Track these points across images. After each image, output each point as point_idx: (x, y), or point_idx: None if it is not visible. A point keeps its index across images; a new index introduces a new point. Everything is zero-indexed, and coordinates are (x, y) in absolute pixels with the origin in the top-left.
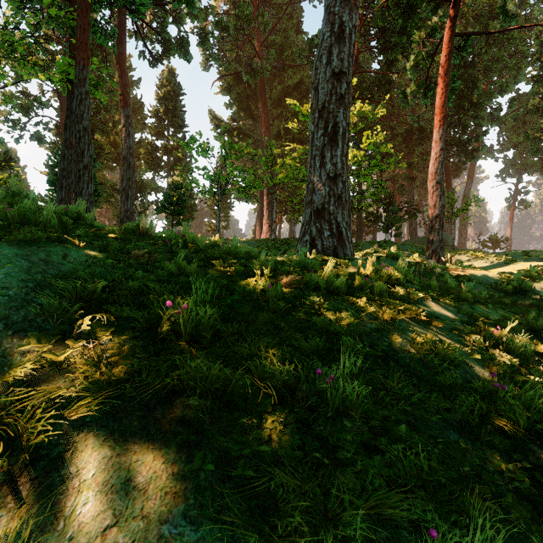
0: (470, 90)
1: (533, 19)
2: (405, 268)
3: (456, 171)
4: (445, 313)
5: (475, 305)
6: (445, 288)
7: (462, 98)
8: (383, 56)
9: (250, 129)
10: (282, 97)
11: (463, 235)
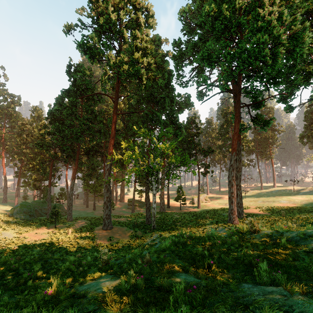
0: None
1: None
2: None
3: None
4: None
5: None
6: None
7: None
8: None
9: None
10: None
11: None
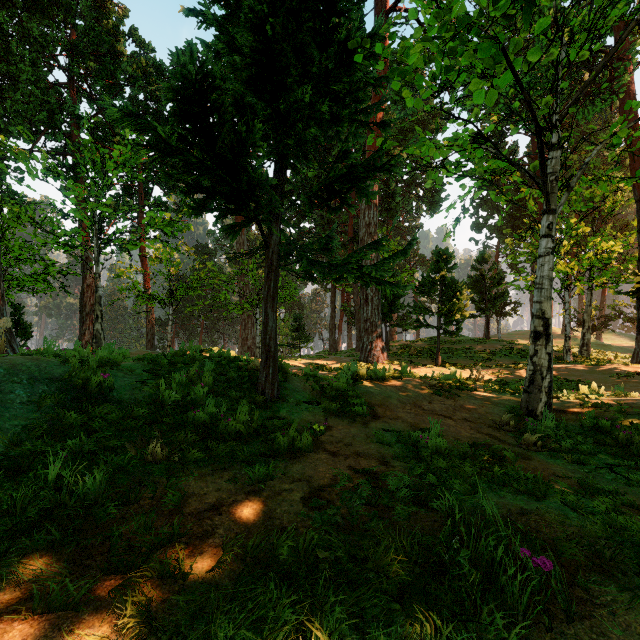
0: None
1: None
2: None
3: None
4: None
5: None
6: None
7: None
8: None
9: None
10: None
11: None
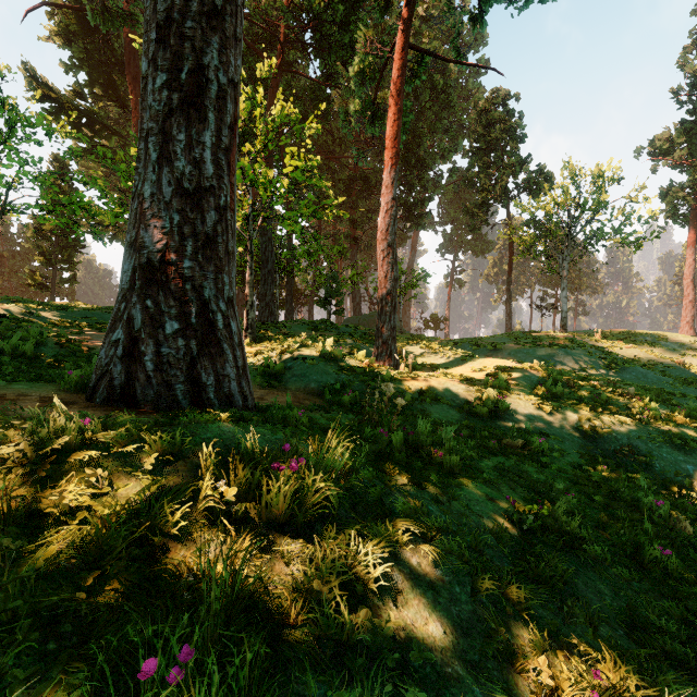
0: (416, 145)
1: (468, 90)
2: (344, 458)
3: (401, 239)
4: (451, 608)
5: (468, 482)
6: (414, 440)
7: (409, 153)
8: (321, 61)
9: (116, 120)
10: None
11: (407, 313)
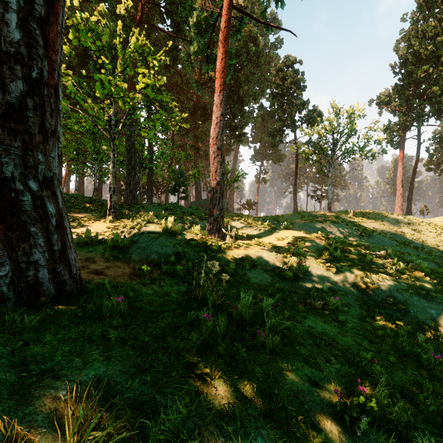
0: (237, 88)
1: (270, 57)
2: None
3: (227, 150)
4: None
5: (290, 362)
6: (237, 315)
7: (233, 93)
8: (171, 20)
9: None
10: (66, 30)
11: (232, 199)
